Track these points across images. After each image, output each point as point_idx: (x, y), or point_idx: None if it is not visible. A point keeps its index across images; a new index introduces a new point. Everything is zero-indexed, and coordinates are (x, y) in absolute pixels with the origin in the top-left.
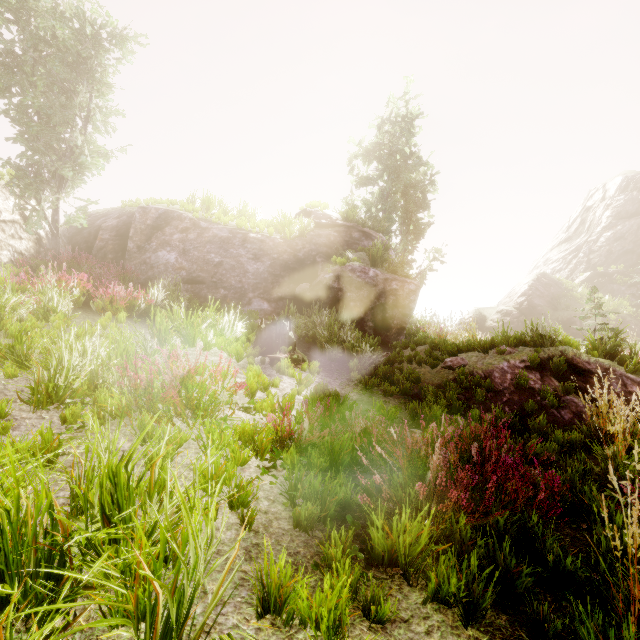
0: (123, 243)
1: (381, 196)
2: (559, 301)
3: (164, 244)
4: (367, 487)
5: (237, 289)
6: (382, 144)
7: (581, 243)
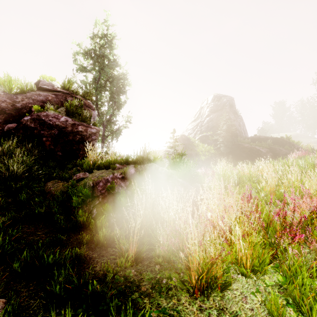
0: None
1: (94, 80)
2: (188, 147)
3: None
4: None
5: None
6: (94, 49)
7: (199, 122)
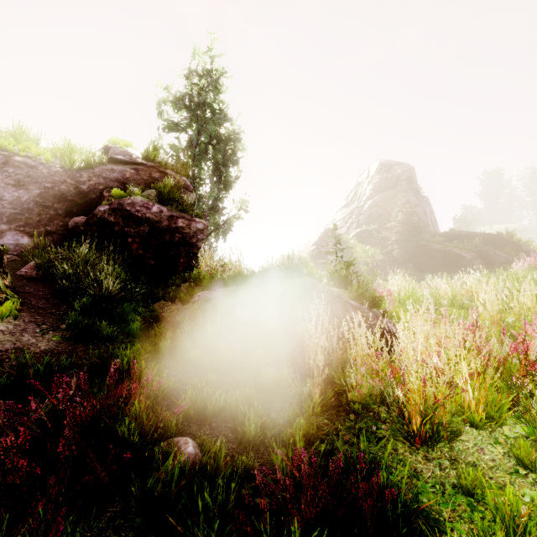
0: None
1: (190, 144)
2: None
3: None
4: None
5: None
6: (190, 94)
7: (354, 208)
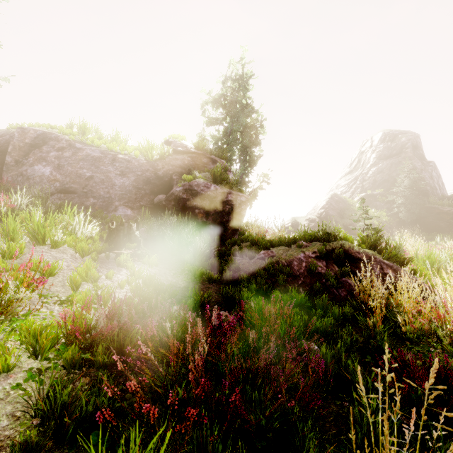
0: (3, 158)
1: (225, 133)
2: (345, 212)
3: (40, 159)
4: (143, 384)
5: (105, 198)
6: (226, 95)
7: (358, 174)
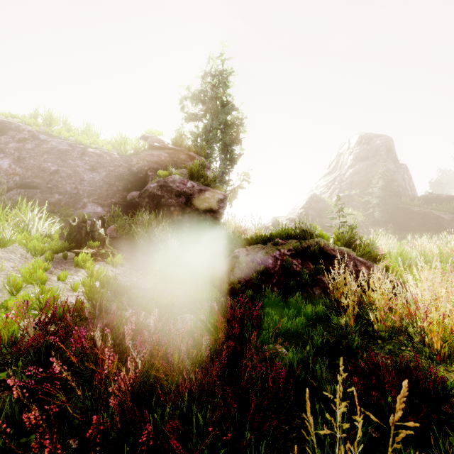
0: None
1: (205, 130)
2: (323, 212)
3: None
4: (67, 409)
5: (72, 194)
6: (205, 91)
7: (336, 176)
